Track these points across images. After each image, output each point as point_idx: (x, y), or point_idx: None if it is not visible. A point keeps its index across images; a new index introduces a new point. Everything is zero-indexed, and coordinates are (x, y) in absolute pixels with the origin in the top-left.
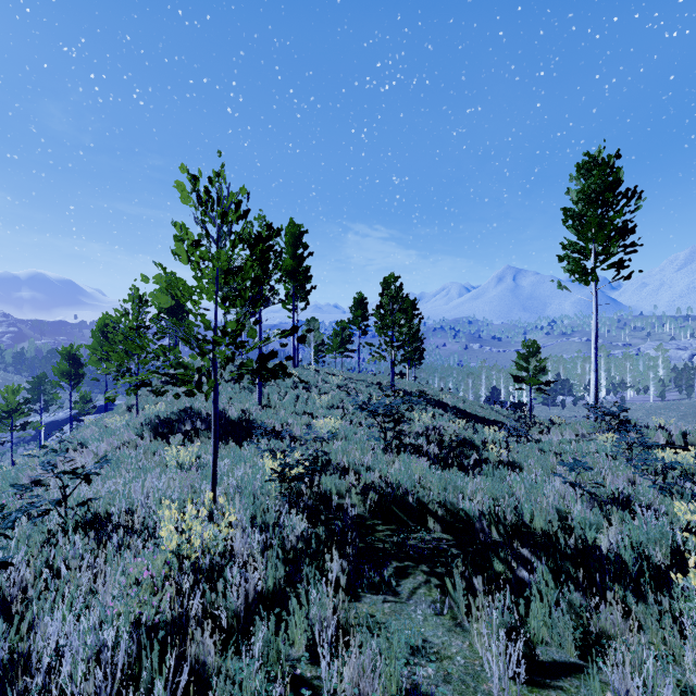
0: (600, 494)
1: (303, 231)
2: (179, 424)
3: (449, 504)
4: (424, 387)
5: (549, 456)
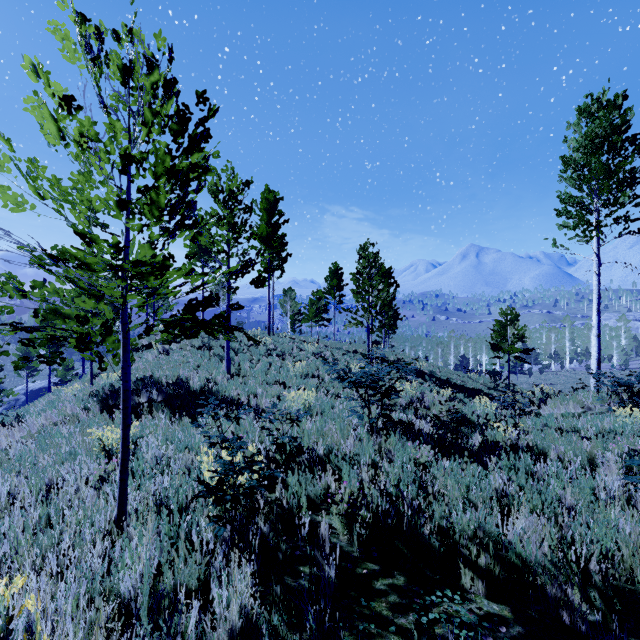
0: None
1: (279, 198)
2: (133, 395)
3: (485, 534)
4: (400, 355)
5: (572, 437)
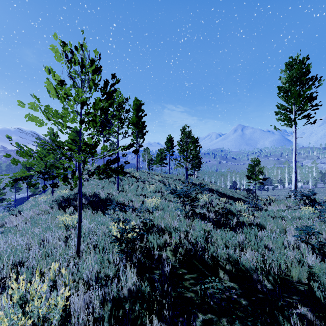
0: (325, 249)
1: (142, 103)
2: (73, 201)
3: (231, 257)
4: (202, 181)
5: (278, 220)
